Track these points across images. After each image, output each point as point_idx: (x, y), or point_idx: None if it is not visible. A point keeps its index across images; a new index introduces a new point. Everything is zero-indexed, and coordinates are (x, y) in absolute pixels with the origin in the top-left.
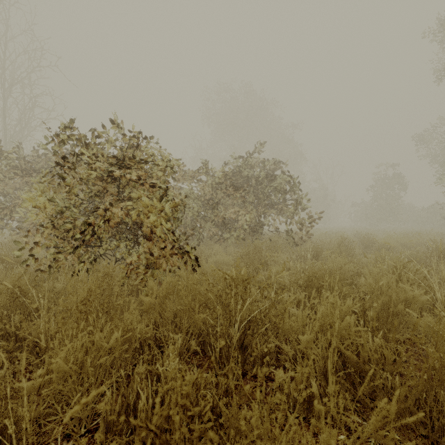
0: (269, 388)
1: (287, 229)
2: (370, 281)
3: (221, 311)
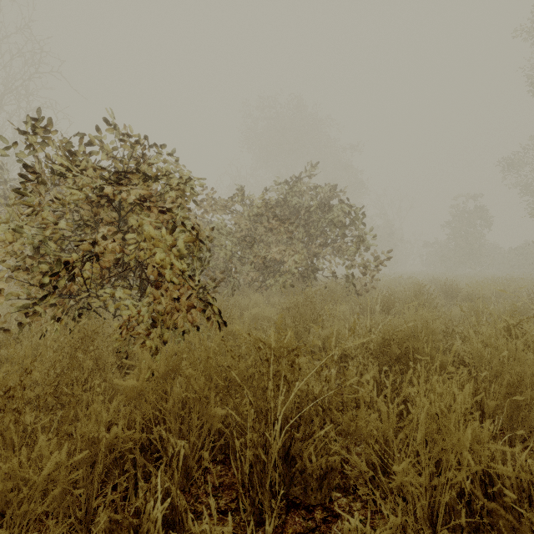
0: (332, 533)
1: (347, 273)
2: (478, 348)
3: (250, 407)
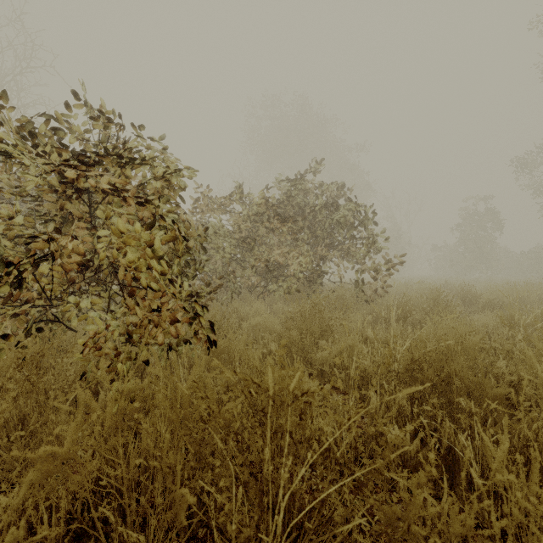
0: None
1: (357, 278)
2: None
3: (230, 507)
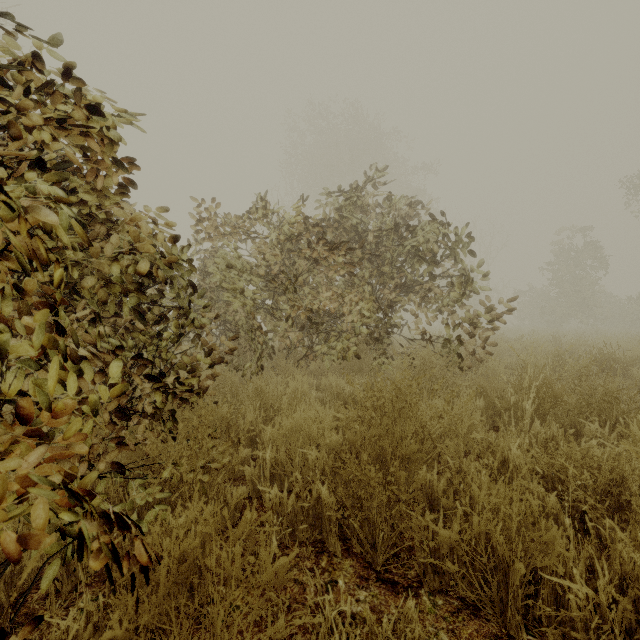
0: None
1: (448, 334)
2: None
3: None
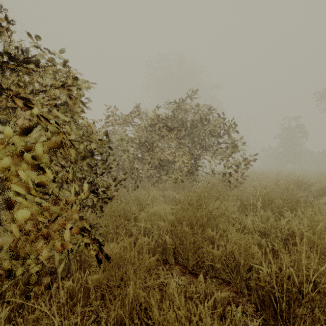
0: None
1: (225, 171)
2: None
3: None
